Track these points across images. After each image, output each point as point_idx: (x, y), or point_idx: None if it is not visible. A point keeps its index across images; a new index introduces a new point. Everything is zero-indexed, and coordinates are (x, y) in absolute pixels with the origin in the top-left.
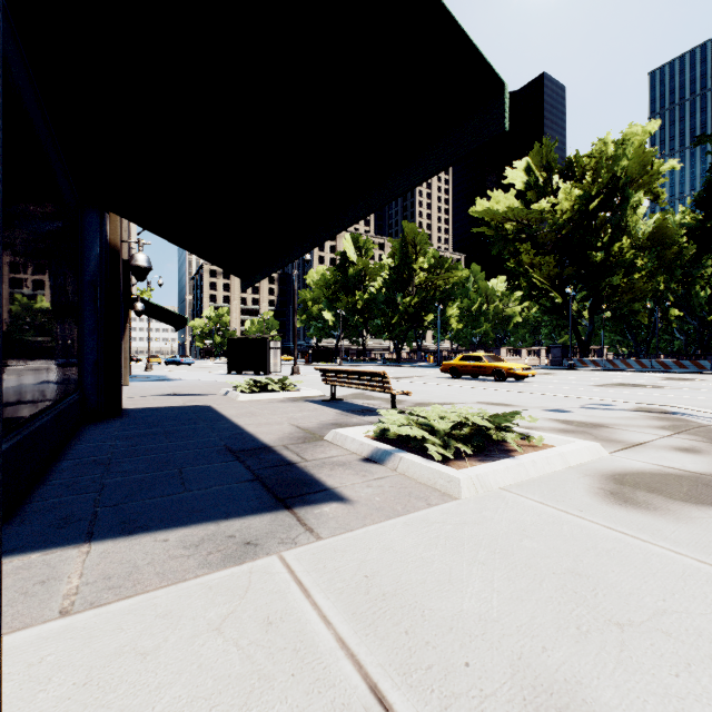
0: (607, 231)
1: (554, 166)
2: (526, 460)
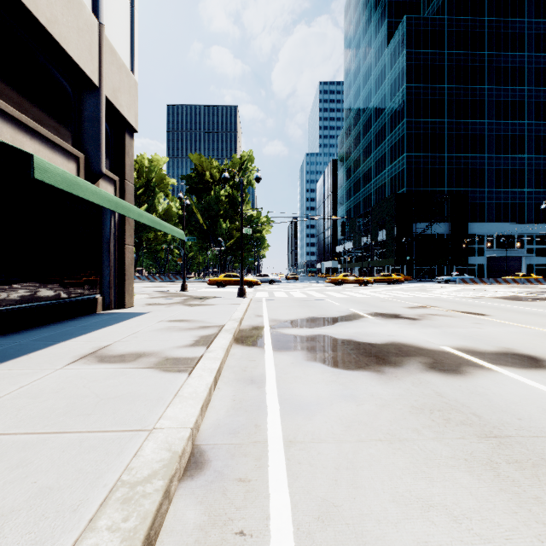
0: (146, 205)
1: None
2: (135, 296)
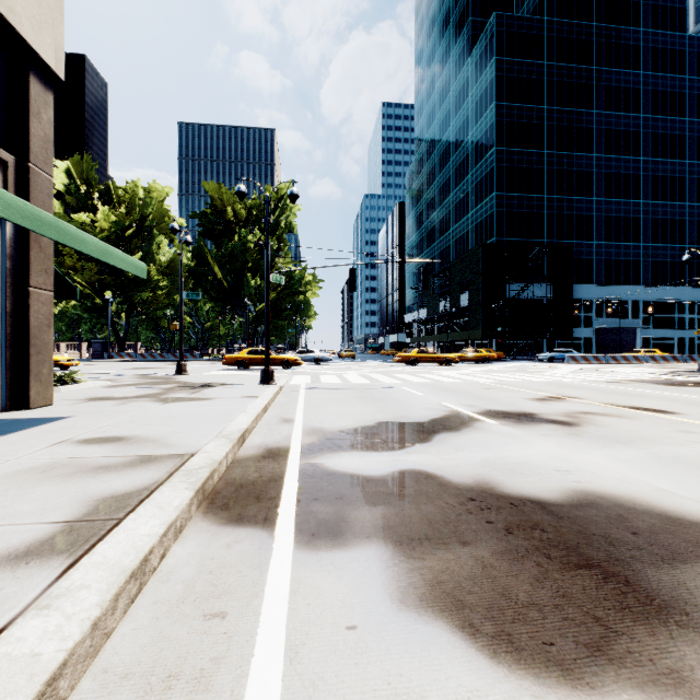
0: (141, 253)
1: (96, 184)
2: (82, 384)
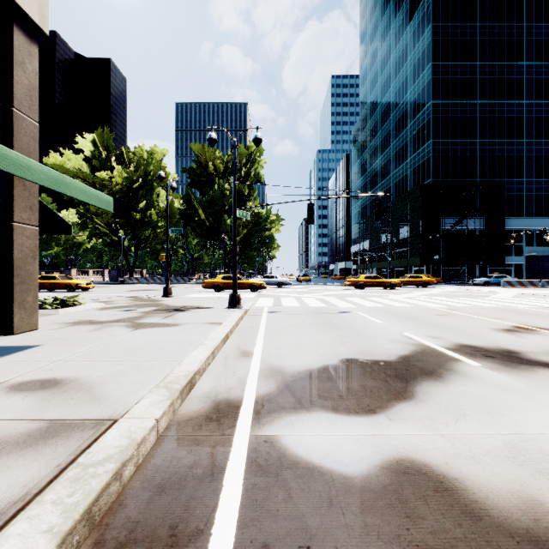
0: (145, 201)
1: (113, 150)
2: (79, 306)
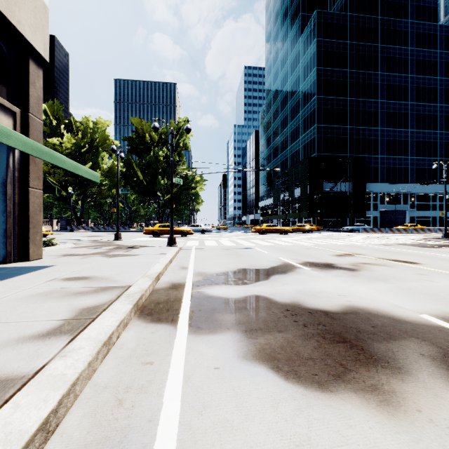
0: (91, 163)
1: (62, 119)
2: (58, 246)
